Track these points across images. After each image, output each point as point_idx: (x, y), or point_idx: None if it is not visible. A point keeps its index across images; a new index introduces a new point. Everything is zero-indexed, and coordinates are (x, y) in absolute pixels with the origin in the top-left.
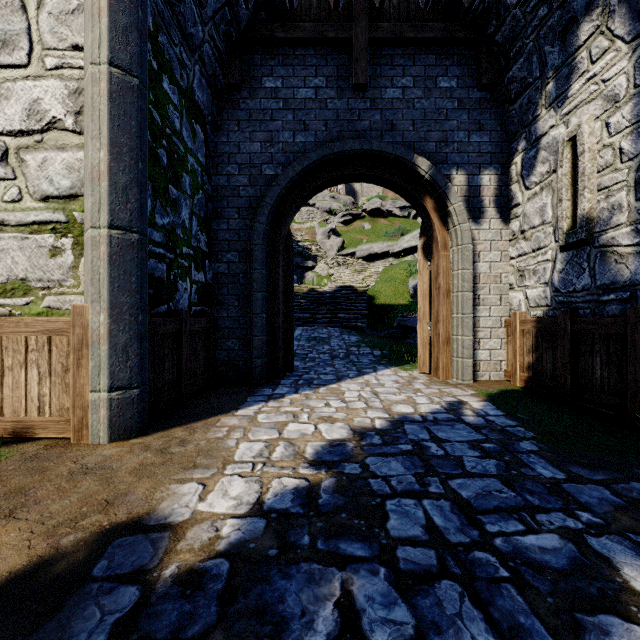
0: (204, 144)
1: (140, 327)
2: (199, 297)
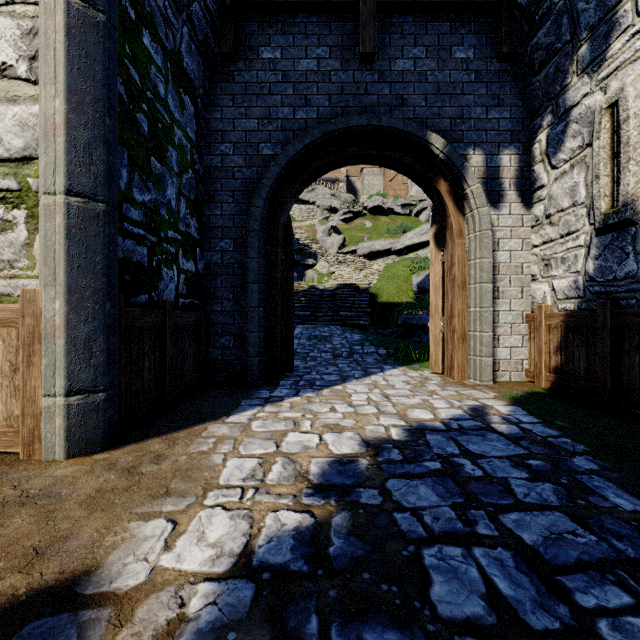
0: (194, 119)
1: (108, 317)
2: (188, 288)
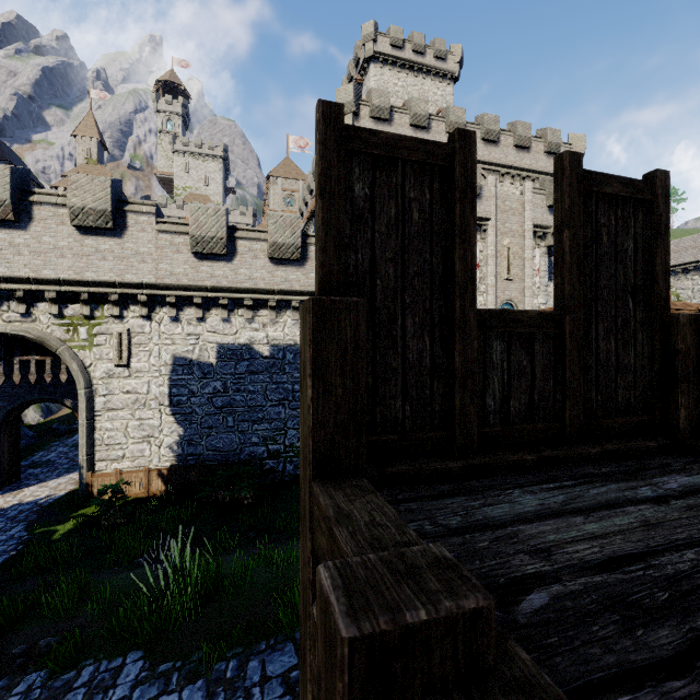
0: None
1: None
2: None
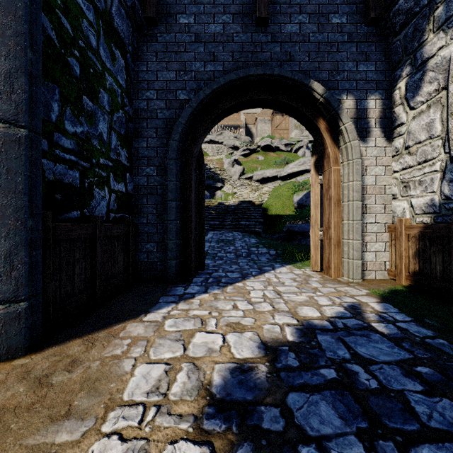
0: (124, 70)
1: (30, 233)
2: (119, 205)
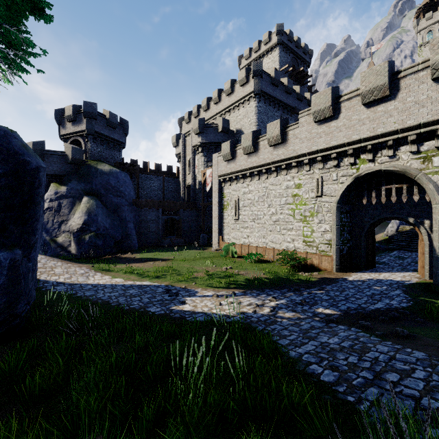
0: (349, 216)
1: (339, 258)
2: (348, 249)
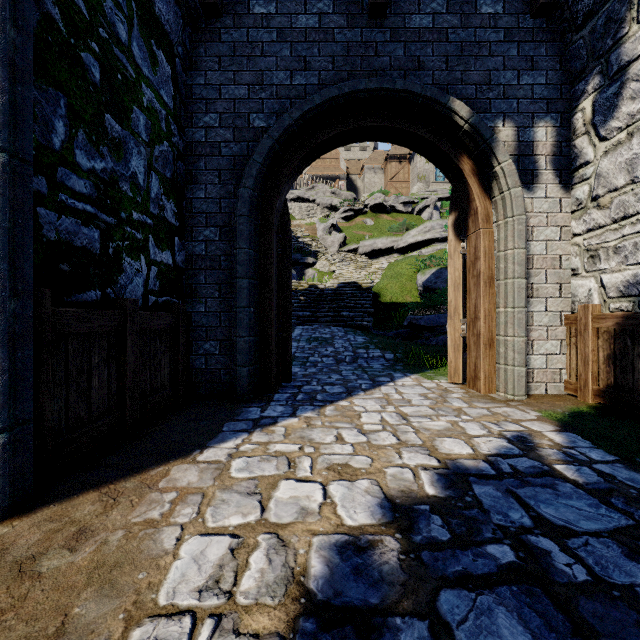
0: (171, 82)
1: (13, 322)
2: (163, 284)
